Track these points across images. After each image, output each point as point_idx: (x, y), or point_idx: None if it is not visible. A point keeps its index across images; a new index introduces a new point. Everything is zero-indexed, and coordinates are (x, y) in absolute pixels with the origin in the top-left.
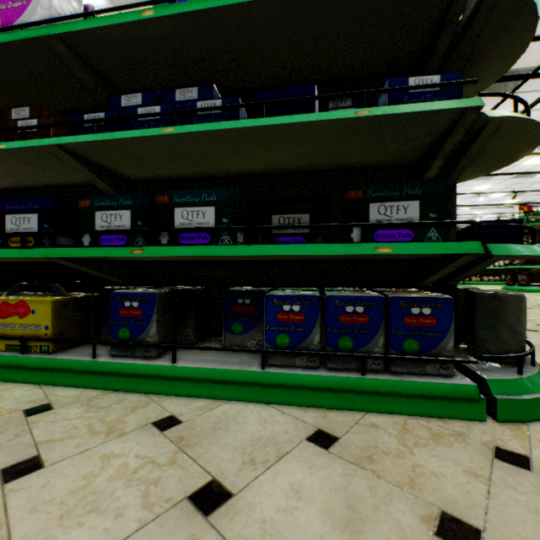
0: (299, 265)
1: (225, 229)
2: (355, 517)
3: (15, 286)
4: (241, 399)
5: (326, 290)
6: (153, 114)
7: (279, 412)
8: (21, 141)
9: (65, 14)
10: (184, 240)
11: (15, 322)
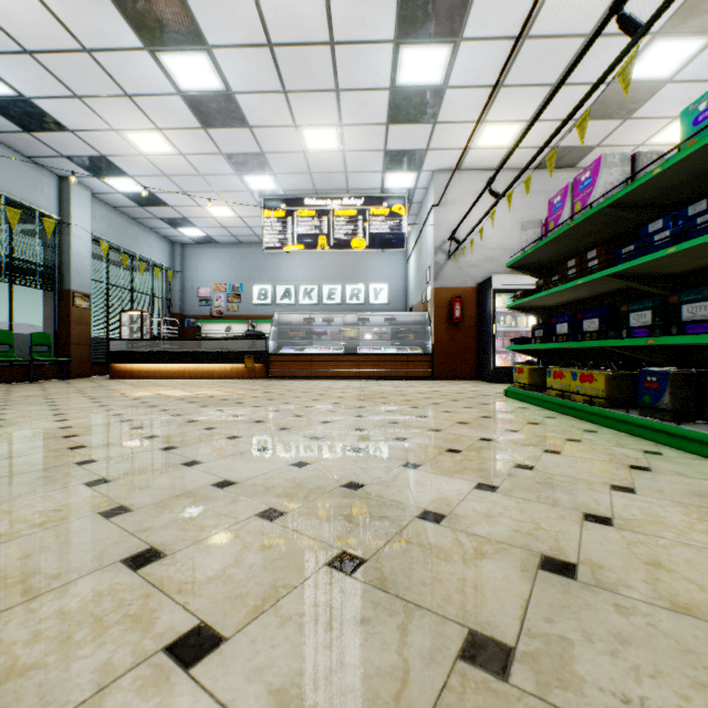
0: None
1: None
2: (707, 496)
3: (589, 364)
4: None
5: None
6: (662, 239)
7: None
8: (588, 276)
9: (614, 180)
10: (688, 330)
11: (586, 386)
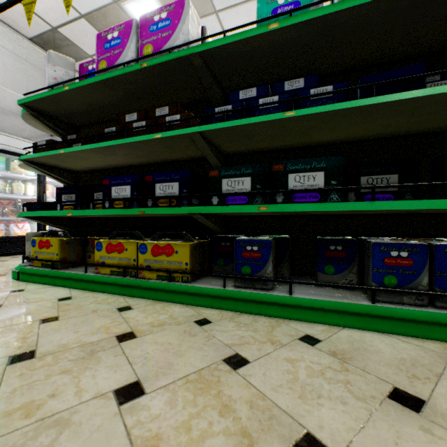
0: (373, 218)
1: (337, 189)
2: None
3: (156, 234)
4: (355, 327)
5: (413, 240)
6: (273, 102)
7: (398, 340)
8: (171, 131)
9: (194, 36)
10: (296, 198)
11: (163, 259)
